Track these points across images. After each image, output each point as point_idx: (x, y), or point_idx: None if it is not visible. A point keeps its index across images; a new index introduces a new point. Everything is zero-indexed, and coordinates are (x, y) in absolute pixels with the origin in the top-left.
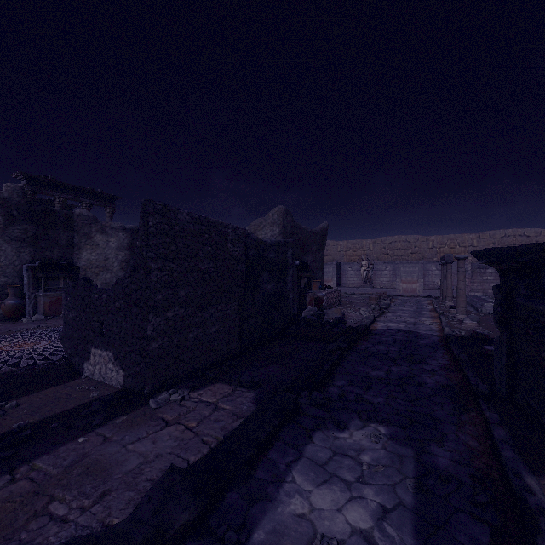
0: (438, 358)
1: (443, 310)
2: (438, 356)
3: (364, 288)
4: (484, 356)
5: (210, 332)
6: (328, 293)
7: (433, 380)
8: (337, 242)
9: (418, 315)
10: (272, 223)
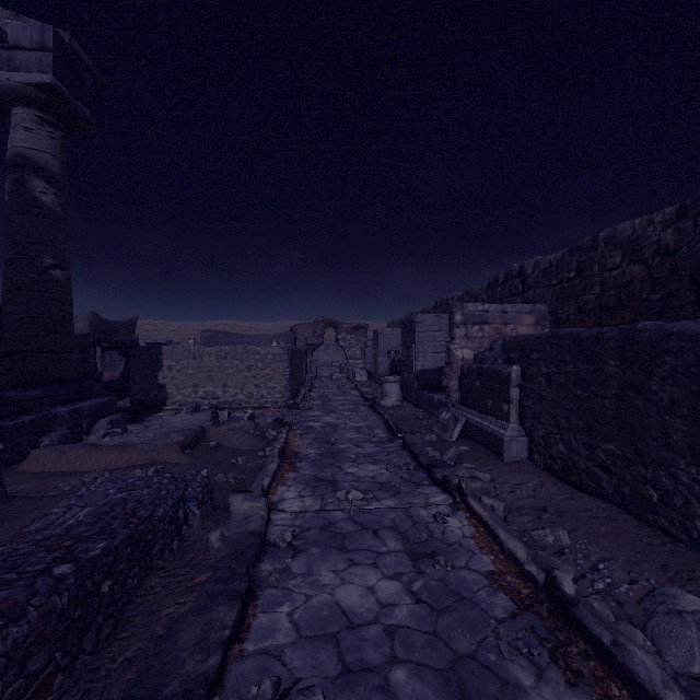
0: None
1: None
2: None
3: None
4: None
5: None
6: None
7: None
8: (171, 322)
9: None
10: (83, 320)
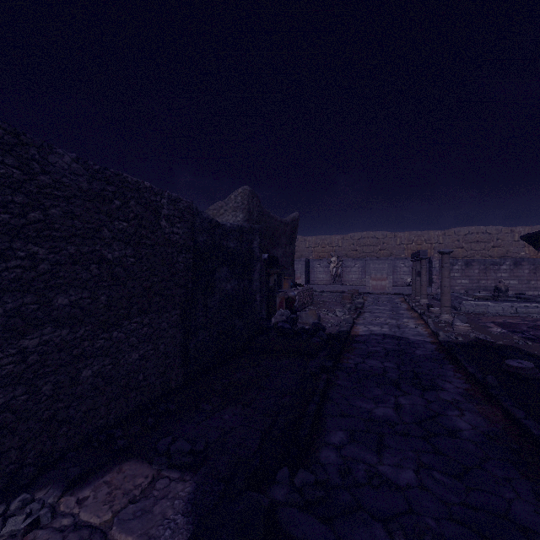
0: (452, 379)
1: (420, 309)
2: (449, 375)
3: (333, 285)
4: (508, 375)
5: (129, 361)
6: (300, 292)
7: (466, 422)
8: (306, 237)
9: (397, 315)
10: (234, 207)
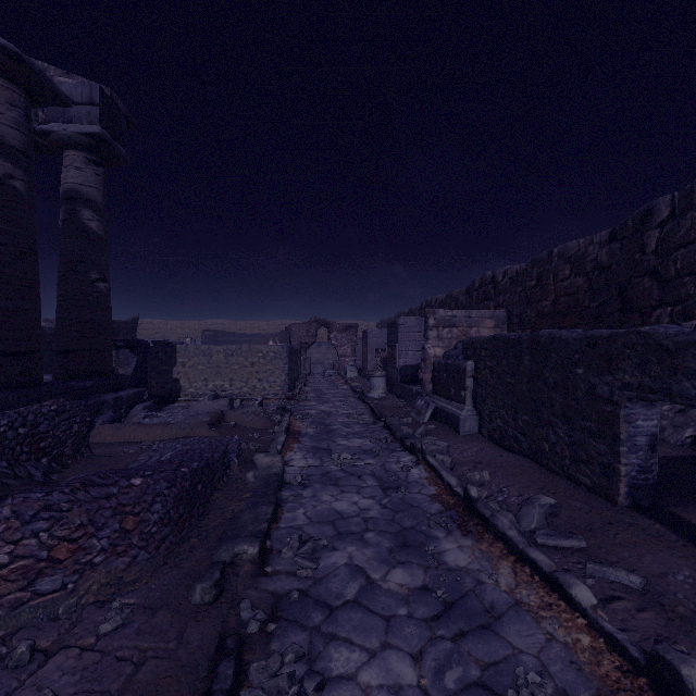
0: None
1: None
2: None
3: None
4: None
5: None
6: None
7: None
8: (168, 321)
9: None
10: None
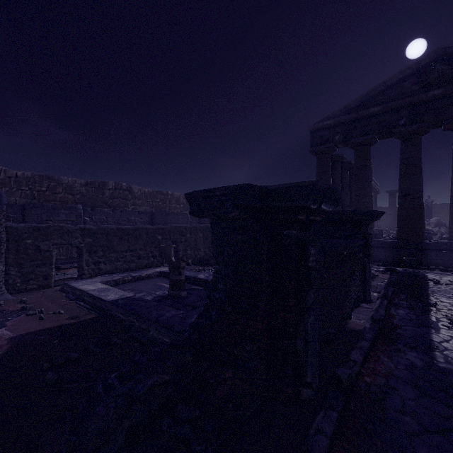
0: None
1: None
2: None
3: None
4: None
5: None
6: None
7: None
8: None
9: None
10: None
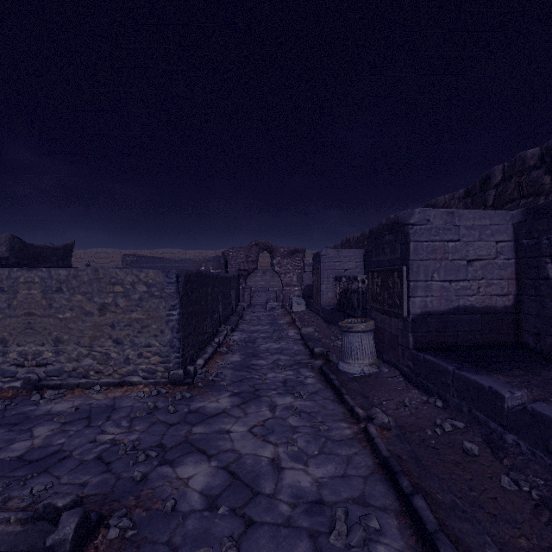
0: None
1: None
2: None
3: None
4: None
5: None
6: None
7: None
8: (122, 251)
9: None
10: (1, 244)
